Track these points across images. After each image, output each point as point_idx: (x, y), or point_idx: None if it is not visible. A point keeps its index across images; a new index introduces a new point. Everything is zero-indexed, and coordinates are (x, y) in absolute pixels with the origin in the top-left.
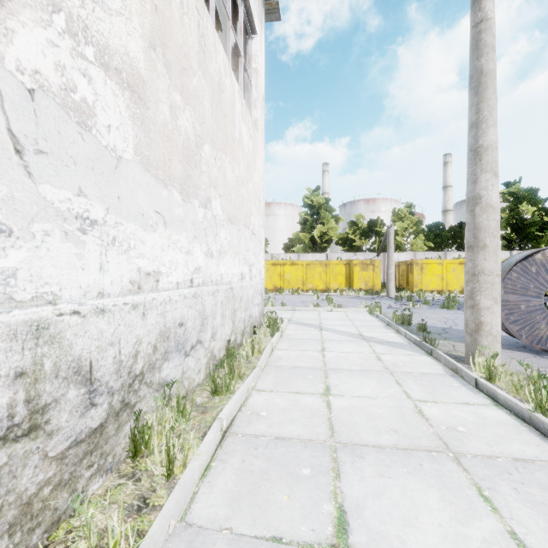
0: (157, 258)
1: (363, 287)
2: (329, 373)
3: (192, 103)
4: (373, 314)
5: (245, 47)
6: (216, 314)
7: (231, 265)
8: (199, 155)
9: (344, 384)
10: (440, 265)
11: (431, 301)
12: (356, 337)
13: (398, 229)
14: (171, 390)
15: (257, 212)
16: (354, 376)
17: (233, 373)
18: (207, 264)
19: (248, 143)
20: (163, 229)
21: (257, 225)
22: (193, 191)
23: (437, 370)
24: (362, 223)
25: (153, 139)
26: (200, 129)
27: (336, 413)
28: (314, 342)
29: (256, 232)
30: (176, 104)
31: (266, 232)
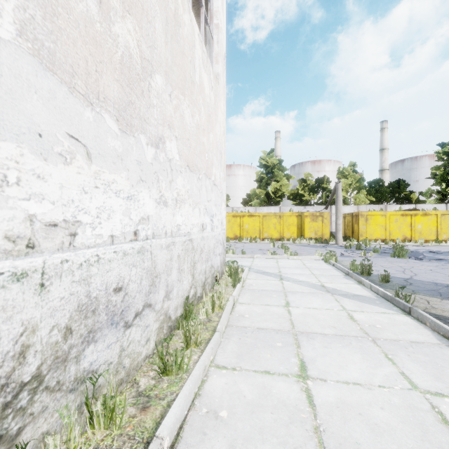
0: (73, 202)
1: (313, 236)
2: (300, 340)
3: (136, 15)
4: (329, 263)
5: (207, 8)
6: (171, 270)
7: (190, 215)
8: (148, 83)
9: (322, 357)
10: (383, 216)
11: (379, 249)
12: (319, 289)
13: (343, 185)
14: (101, 379)
15: (218, 164)
16: (330, 344)
17: (189, 340)
18: (159, 213)
19: (210, 93)
20: (84, 163)
21: (218, 177)
22: (137, 123)
23: (427, 337)
24: (310, 181)
25: (64, 31)
26: (149, 53)
27: (323, 418)
28: (277, 295)
29: (218, 183)
30: (110, 4)
31: (228, 189)
